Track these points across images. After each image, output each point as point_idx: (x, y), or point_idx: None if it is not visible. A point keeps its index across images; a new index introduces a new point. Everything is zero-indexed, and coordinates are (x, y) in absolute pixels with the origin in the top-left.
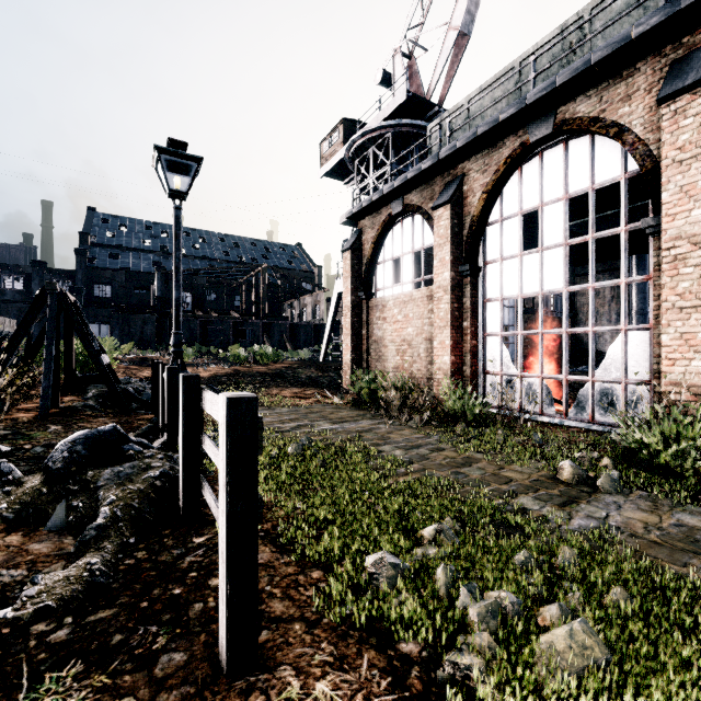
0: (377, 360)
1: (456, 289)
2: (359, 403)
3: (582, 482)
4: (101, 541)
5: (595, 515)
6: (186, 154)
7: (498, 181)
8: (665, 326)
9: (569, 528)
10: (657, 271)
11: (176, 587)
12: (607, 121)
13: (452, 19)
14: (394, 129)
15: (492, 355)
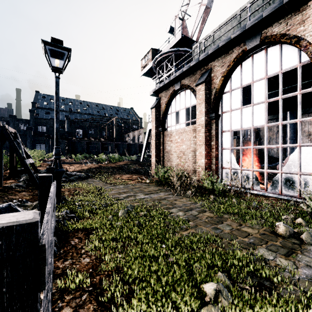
0: (167, 161)
1: (207, 126)
2: (159, 183)
3: (291, 236)
4: None
5: (311, 264)
6: (61, 46)
7: (230, 70)
8: None
9: (299, 277)
10: None
11: None
12: (290, 35)
13: (203, 0)
14: (175, 52)
15: (226, 159)
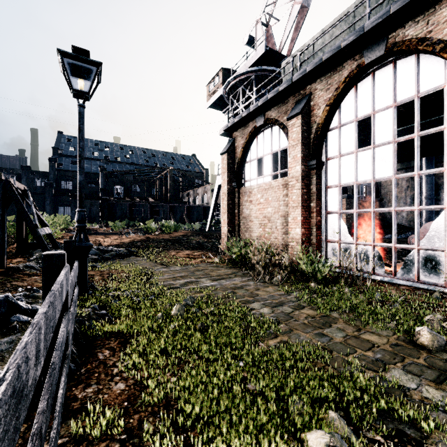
0: (245, 231)
1: (305, 179)
2: (233, 263)
3: (441, 348)
4: None
5: None
6: (86, 59)
7: (338, 96)
8: None
9: None
10: None
11: None
12: (433, 39)
13: None
14: (256, 73)
15: (332, 228)
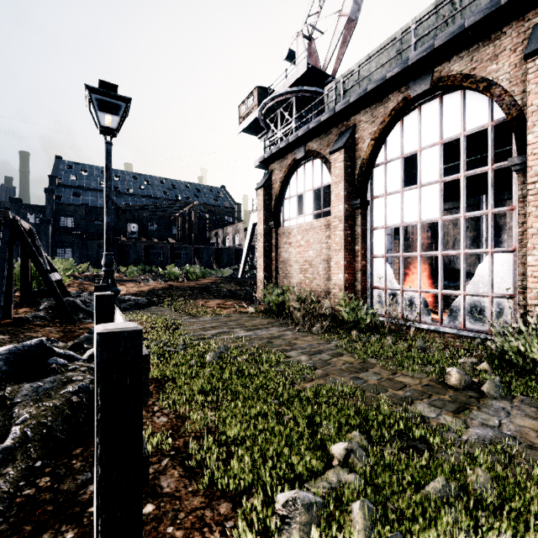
0: (284, 277)
1: (349, 219)
2: (270, 312)
3: (468, 387)
4: (5, 465)
5: (489, 423)
6: (115, 95)
7: (384, 130)
8: (530, 249)
9: (468, 439)
10: (521, 202)
11: (70, 529)
12: (477, 77)
13: (343, 7)
14: (297, 94)
15: (378, 273)
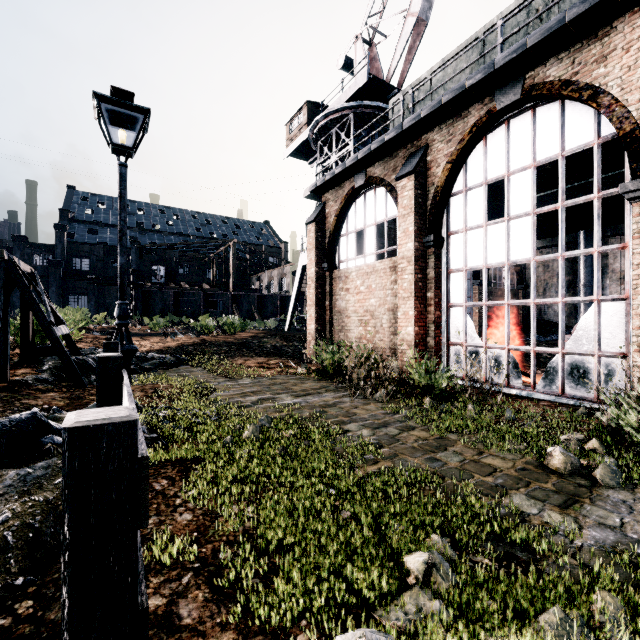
0: (340, 331)
1: (419, 260)
2: (323, 374)
3: (575, 472)
4: None
5: (607, 522)
6: (131, 104)
7: (463, 150)
8: None
9: (583, 544)
10: (636, 238)
11: None
12: (580, 83)
13: (411, 5)
14: (356, 110)
15: (456, 326)
